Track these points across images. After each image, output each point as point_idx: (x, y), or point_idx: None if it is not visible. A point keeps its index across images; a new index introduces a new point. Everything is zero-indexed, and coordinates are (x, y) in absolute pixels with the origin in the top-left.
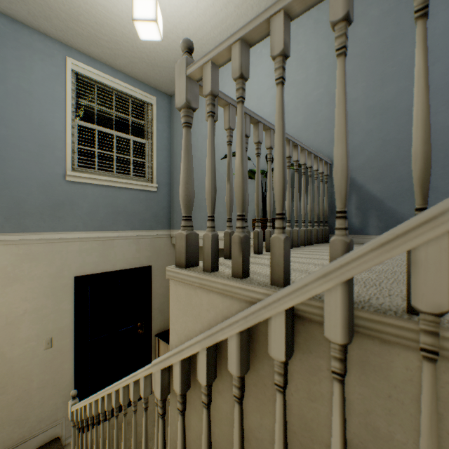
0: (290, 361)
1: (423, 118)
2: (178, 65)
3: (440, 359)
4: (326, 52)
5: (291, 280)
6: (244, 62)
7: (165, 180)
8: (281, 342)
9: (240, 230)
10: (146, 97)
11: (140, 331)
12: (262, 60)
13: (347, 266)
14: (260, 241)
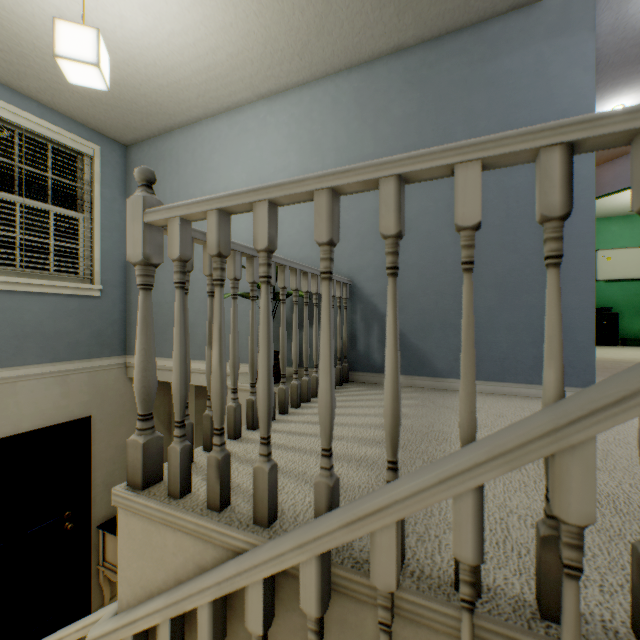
0: (273, 620)
1: (393, 374)
2: (132, 202)
3: (400, 616)
4: (346, 144)
5: (281, 507)
6: (224, 237)
7: (117, 278)
8: (259, 613)
9: (218, 448)
10: (80, 145)
11: (70, 525)
12: (267, 130)
13: (320, 539)
14: (256, 412)
